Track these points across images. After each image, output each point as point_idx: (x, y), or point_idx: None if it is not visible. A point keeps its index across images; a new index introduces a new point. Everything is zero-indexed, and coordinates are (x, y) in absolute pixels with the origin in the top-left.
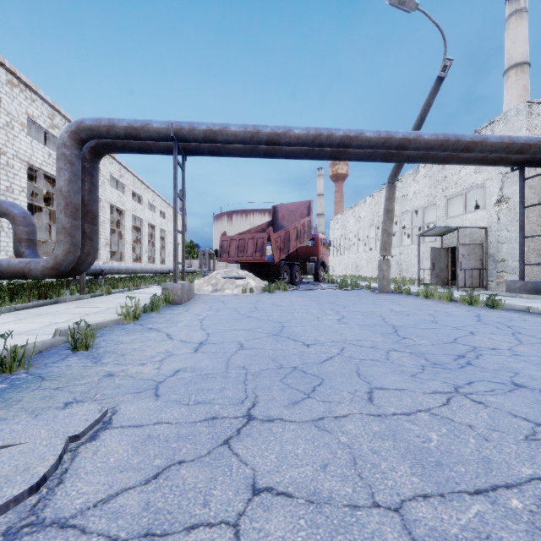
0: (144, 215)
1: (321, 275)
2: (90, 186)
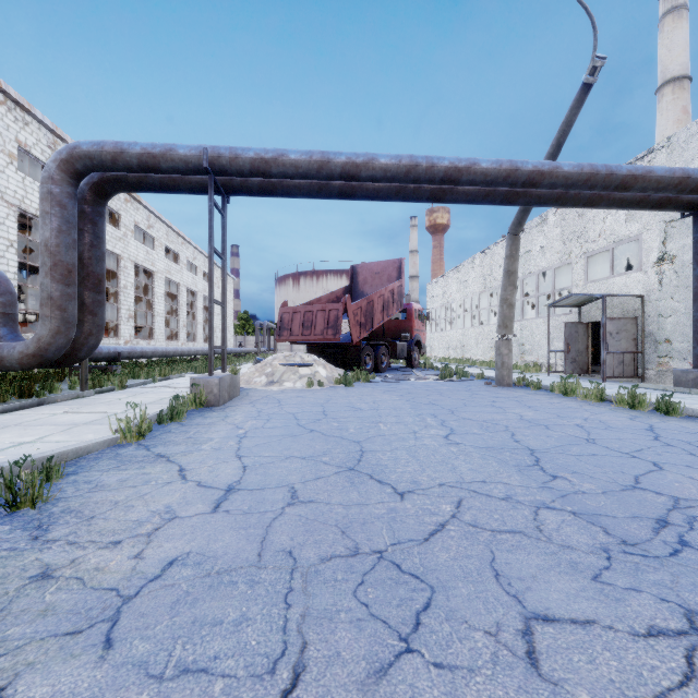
0: (182, 277)
1: (416, 359)
2: (91, 238)
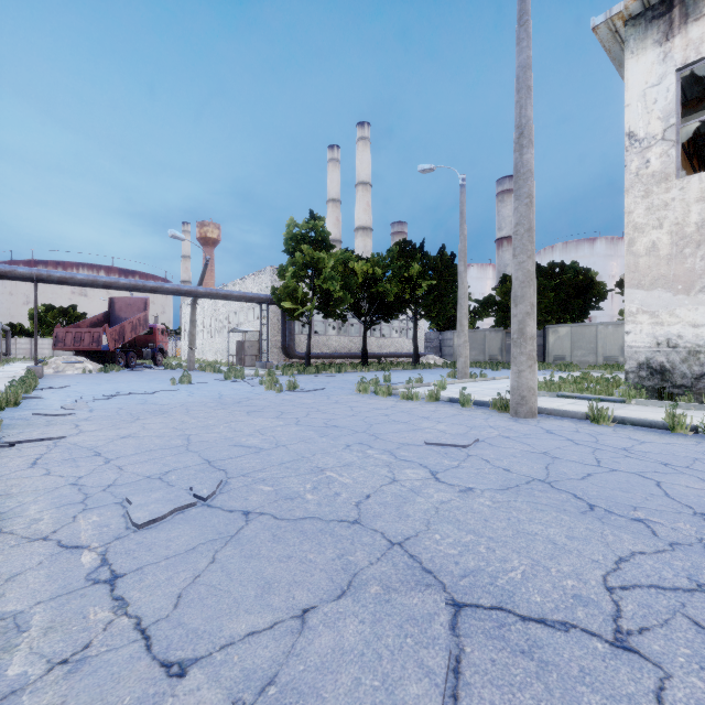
0: None
1: (160, 360)
2: None
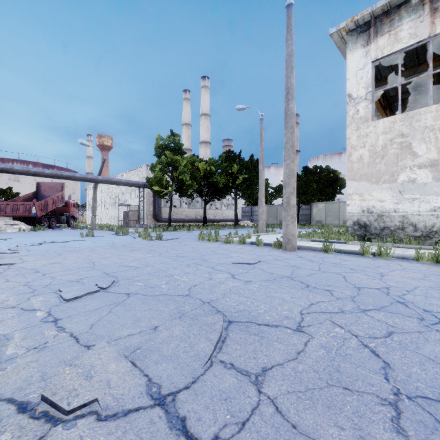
0: None
1: (72, 223)
2: None
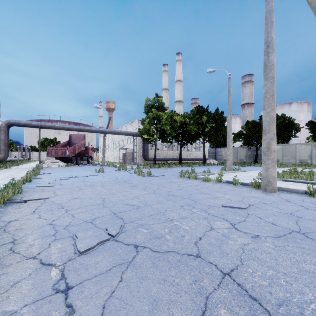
0: None
1: (90, 161)
2: (7, 136)
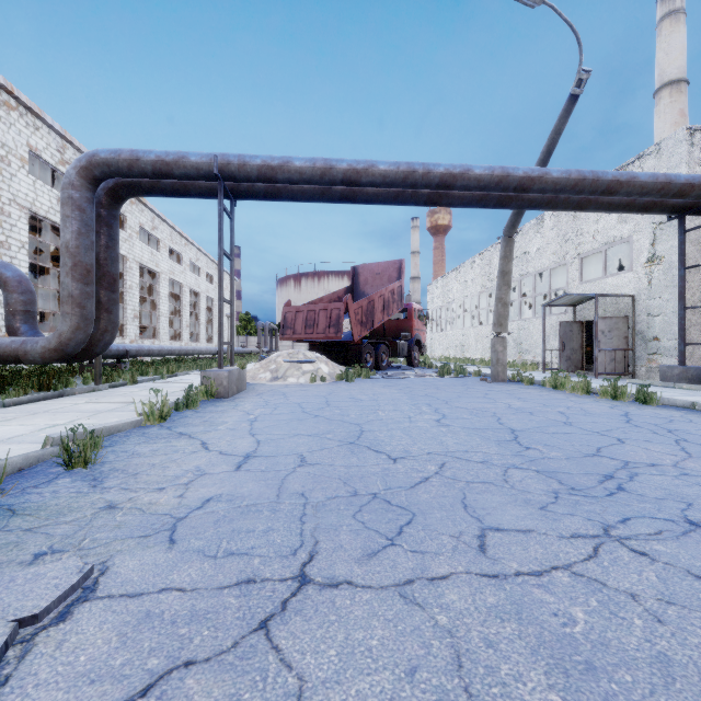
0: (185, 278)
1: (416, 358)
2: (107, 240)
